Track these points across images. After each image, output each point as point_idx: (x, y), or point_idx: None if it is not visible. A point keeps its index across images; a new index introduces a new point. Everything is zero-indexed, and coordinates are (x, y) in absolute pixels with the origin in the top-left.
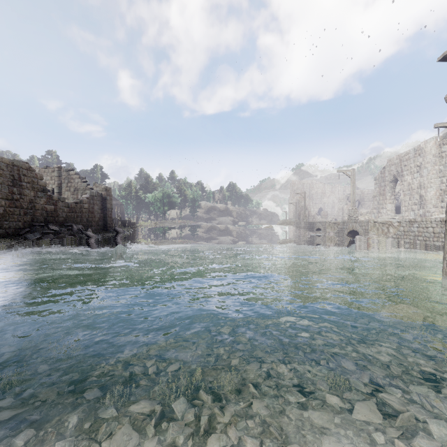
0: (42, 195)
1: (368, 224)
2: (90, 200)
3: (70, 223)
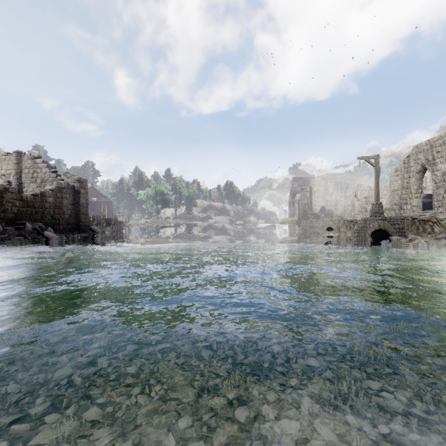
0: None
1: (404, 222)
2: (56, 193)
3: (25, 220)
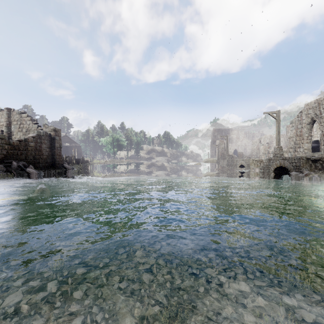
0: None
1: (300, 161)
2: (37, 139)
3: (12, 159)
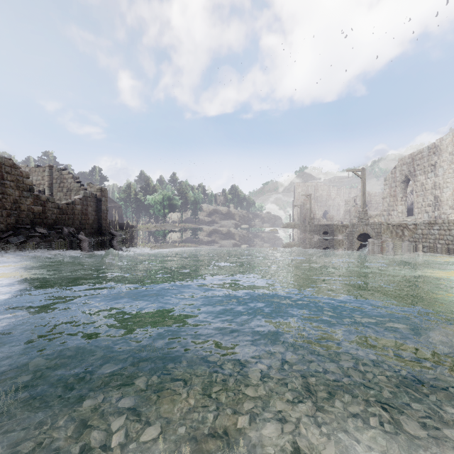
0: (28, 195)
1: (381, 227)
2: (83, 201)
3: (61, 225)
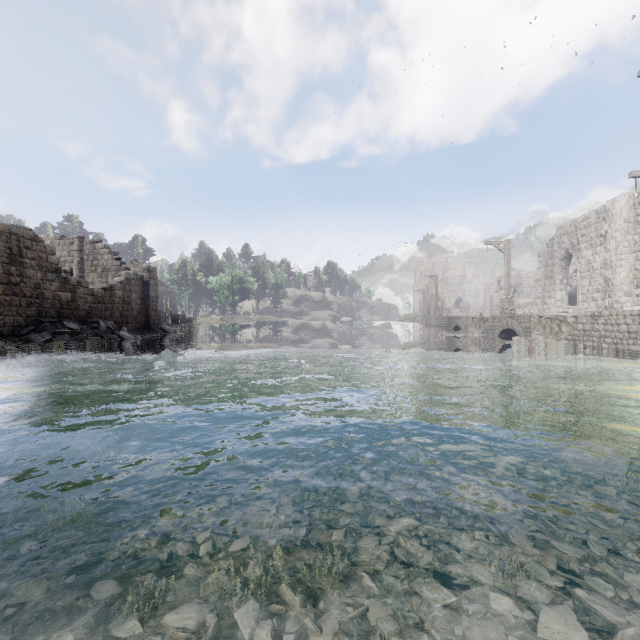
0: (53, 277)
1: (530, 320)
2: (125, 286)
3: (96, 318)
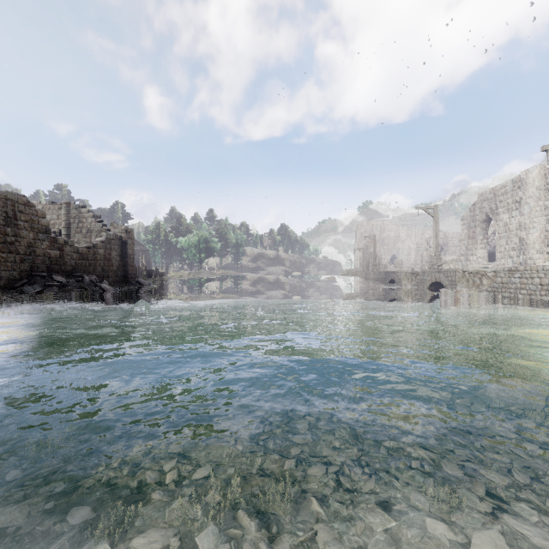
0: (44, 237)
1: (455, 274)
2: (106, 245)
3: (81, 272)
